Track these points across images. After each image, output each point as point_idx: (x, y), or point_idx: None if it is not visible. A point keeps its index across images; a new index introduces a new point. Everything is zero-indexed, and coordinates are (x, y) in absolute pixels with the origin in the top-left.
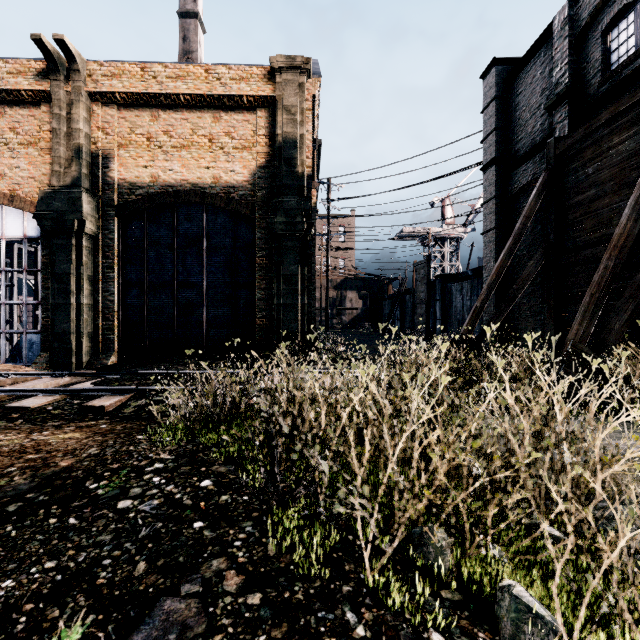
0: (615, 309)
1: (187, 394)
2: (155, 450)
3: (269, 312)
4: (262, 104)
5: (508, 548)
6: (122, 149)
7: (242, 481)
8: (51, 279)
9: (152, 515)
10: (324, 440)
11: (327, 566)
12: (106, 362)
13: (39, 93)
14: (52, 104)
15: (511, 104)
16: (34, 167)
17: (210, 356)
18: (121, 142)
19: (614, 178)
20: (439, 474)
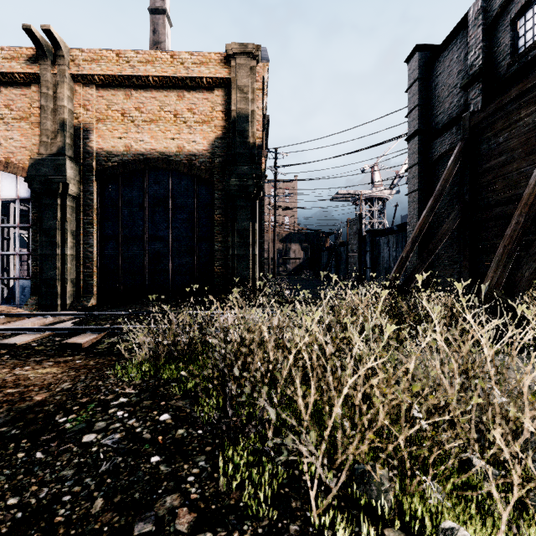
0: (525, 259)
1: (151, 334)
2: (121, 385)
3: (225, 261)
4: (219, 85)
5: (444, 483)
6: (100, 123)
7: (196, 418)
8: (40, 233)
9: (113, 449)
10: (272, 376)
11: (275, 503)
12: (86, 304)
13: (30, 75)
14: (41, 85)
15: (431, 84)
16: (25, 138)
17: (175, 299)
18: (99, 117)
19: (522, 146)
20: (381, 415)
